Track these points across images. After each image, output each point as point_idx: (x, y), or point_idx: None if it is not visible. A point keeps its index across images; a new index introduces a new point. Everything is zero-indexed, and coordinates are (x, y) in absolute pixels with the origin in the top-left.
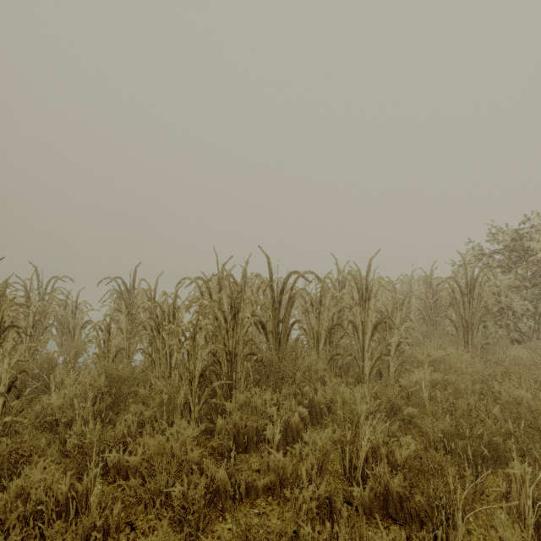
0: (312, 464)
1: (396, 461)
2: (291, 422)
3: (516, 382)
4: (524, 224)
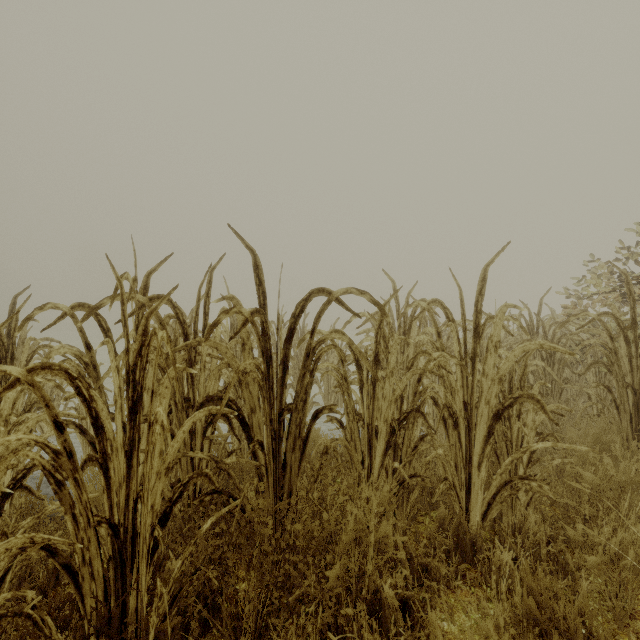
0: None
1: None
2: None
3: None
4: None
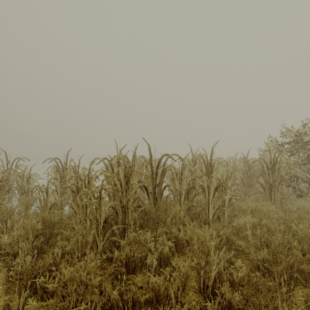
0: (178, 286)
1: (234, 280)
2: (163, 252)
3: (306, 224)
4: (303, 126)
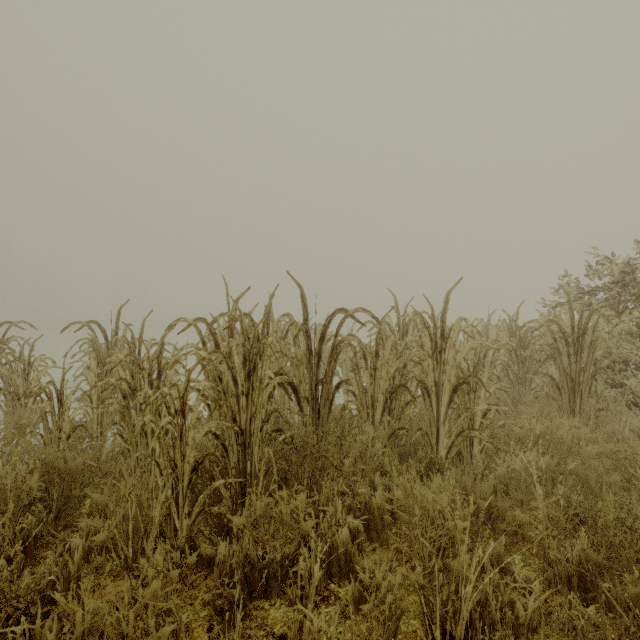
0: None
1: (518, 619)
2: (337, 543)
3: None
4: (637, 252)
